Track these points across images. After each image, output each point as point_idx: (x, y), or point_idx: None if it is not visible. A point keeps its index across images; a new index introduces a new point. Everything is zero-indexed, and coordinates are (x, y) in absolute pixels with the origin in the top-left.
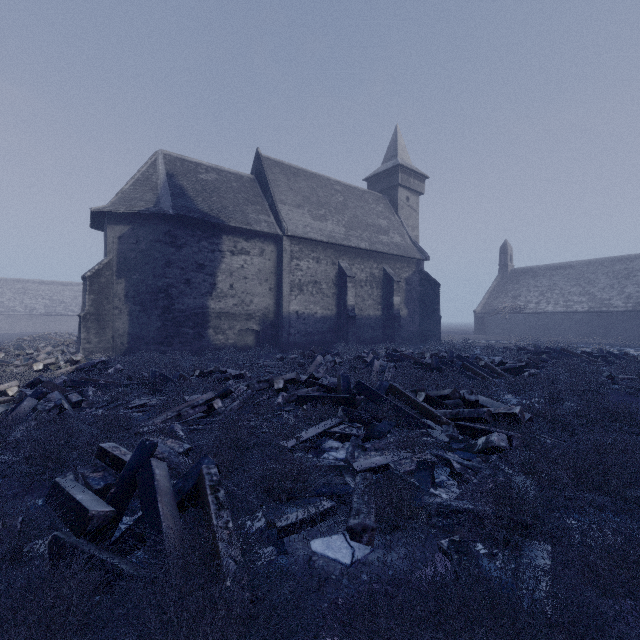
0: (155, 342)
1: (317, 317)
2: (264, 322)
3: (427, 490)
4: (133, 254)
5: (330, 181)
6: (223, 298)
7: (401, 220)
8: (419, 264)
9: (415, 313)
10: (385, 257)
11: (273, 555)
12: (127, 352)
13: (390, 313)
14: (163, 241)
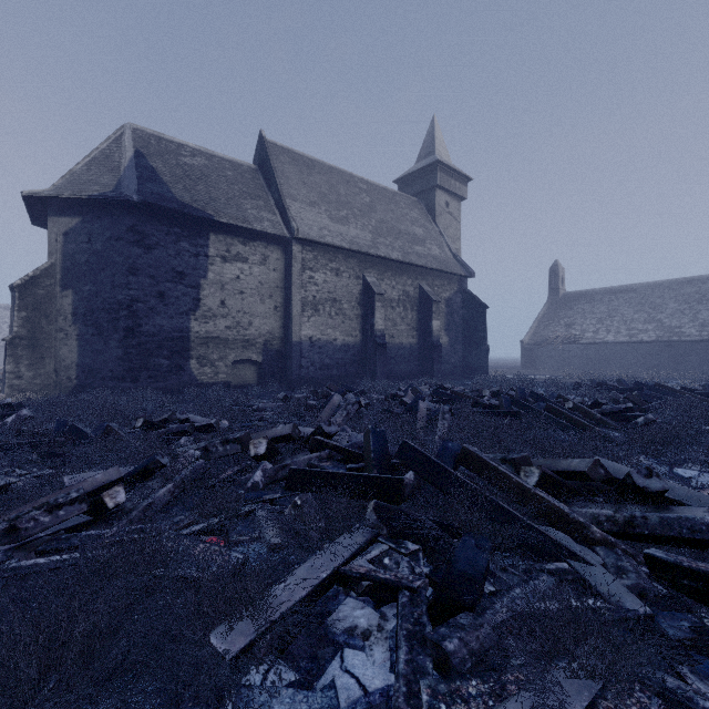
0: (114, 377)
1: (337, 345)
2: (267, 351)
3: None
4: (84, 256)
5: (353, 178)
6: (211, 318)
7: (440, 229)
8: (462, 282)
9: (457, 342)
10: (421, 272)
11: None
12: (76, 390)
13: (428, 341)
14: (125, 239)
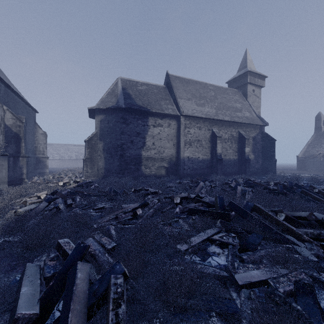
0: (116, 172)
1: (199, 160)
2: (170, 162)
3: None
4: (106, 129)
5: (206, 84)
6: (149, 150)
7: (249, 103)
8: (261, 128)
9: (259, 157)
10: (240, 125)
11: None
12: (104, 177)
13: (243, 157)
14: (120, 121)
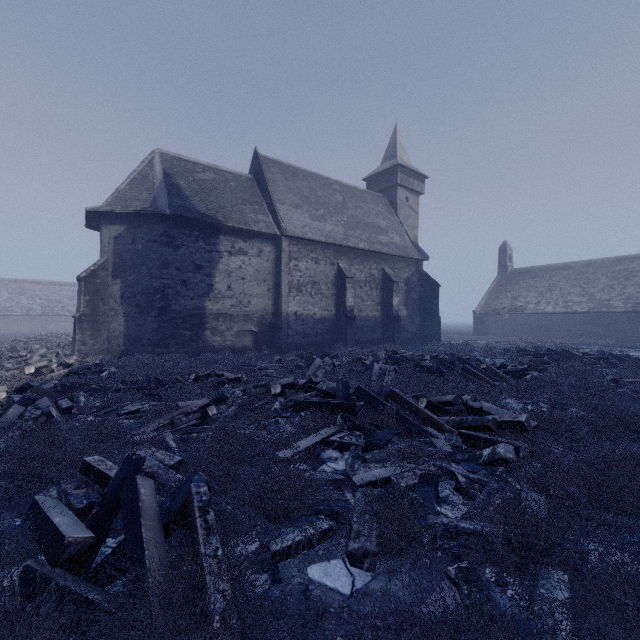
0: (151, 344)
1: (316, 318)
2: (262, 323)
3: (431, 508)
4: (129, 254)
5: (329, 181)
6: (221, 299)
7: (400, 220)
8: (418, 264)
9: (414, 314)
10: (384, 257)
11: (265, 590)
12: (123, 354)
13: (389, 314)
14: (159, 241)
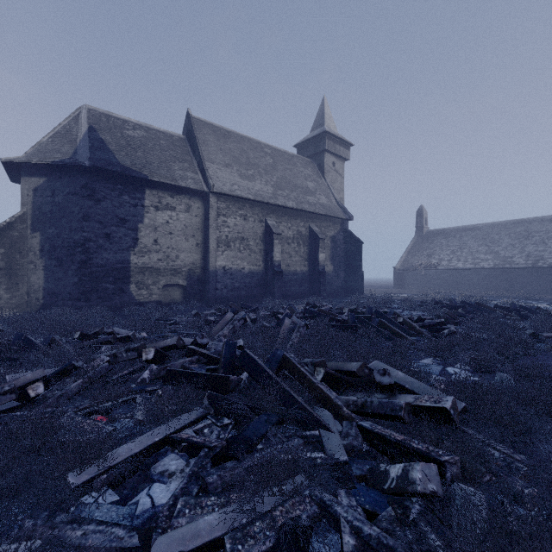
0: (72, 297)
1: (244, 272)
2: (191, 277)
3: None
4: (49, 207)
5: (260, 144)
6: (146, 253)
7: (327, 183)
8: (344, 223)
9: (340, 269)
10: (311, 216)
11: None
12: (42, 308)
13: (316, 269)
14: (80, 194)
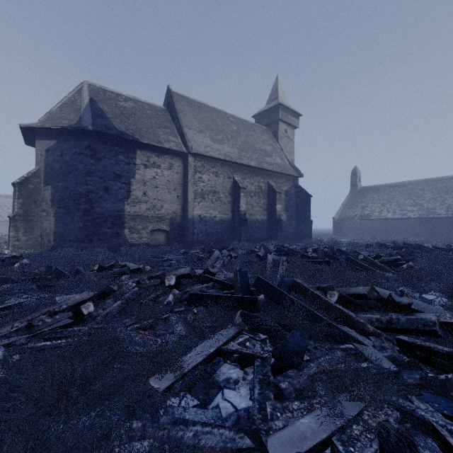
0: (77, 240)
1: (216, 220)
2: (172, 224)
3: None
4: (58, 165)
5: (226, 114)
6: (137, 203)
7: (281, 147)
8: (295, 180)
9: (292, 218)
10: (269, 174)
11: None
12: (53, 248)
13: (273, 217)
14: (84, 154)
